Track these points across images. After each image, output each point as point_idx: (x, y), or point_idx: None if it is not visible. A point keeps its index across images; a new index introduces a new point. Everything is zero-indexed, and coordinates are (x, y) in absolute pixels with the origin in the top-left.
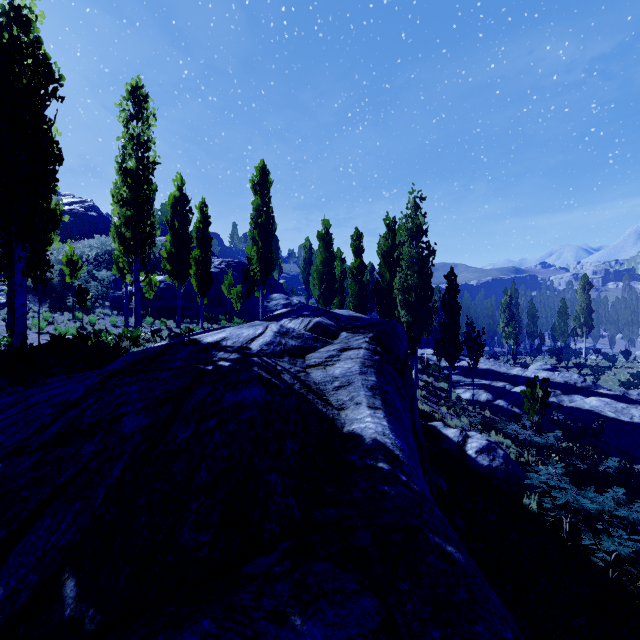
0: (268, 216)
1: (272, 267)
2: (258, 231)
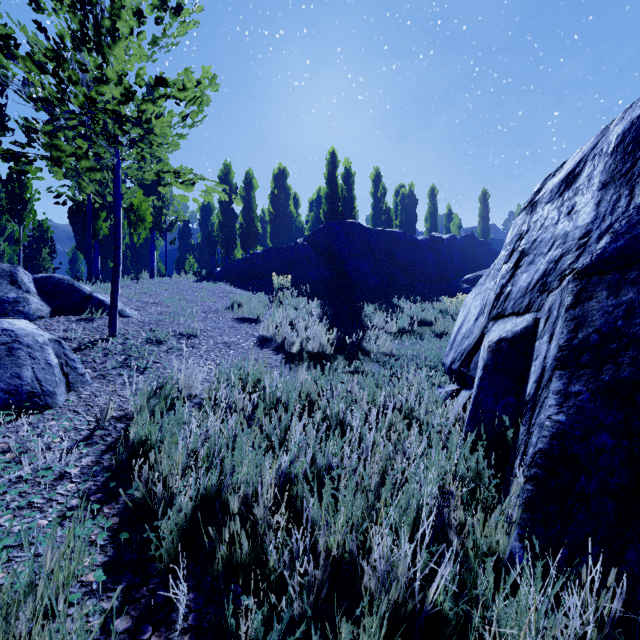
0: (486, 212)
1: (489, 235)
2: (481, 220)
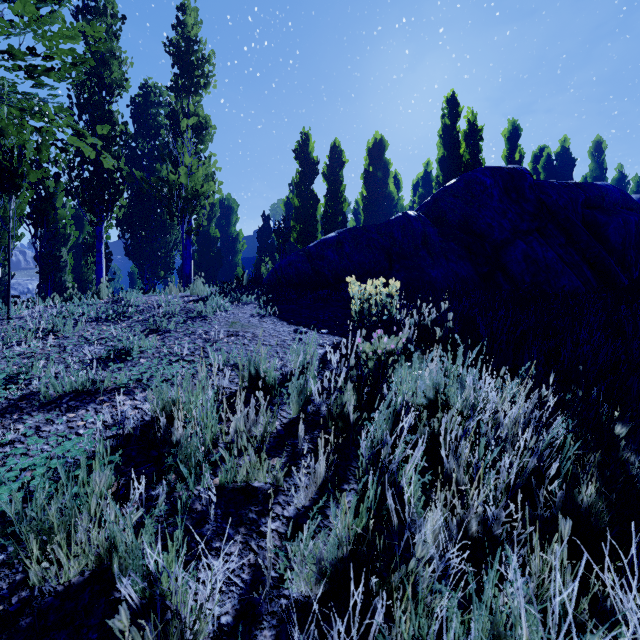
0: None
1: None
2: None
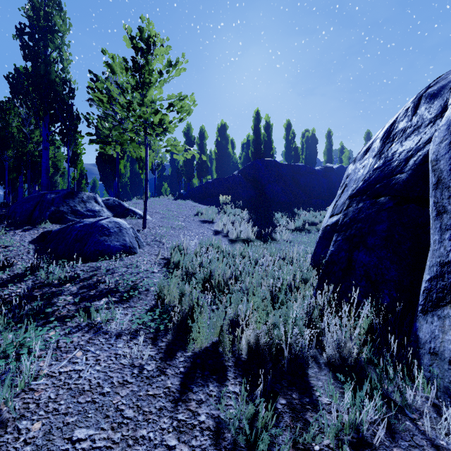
0: None
1: None
2: None
